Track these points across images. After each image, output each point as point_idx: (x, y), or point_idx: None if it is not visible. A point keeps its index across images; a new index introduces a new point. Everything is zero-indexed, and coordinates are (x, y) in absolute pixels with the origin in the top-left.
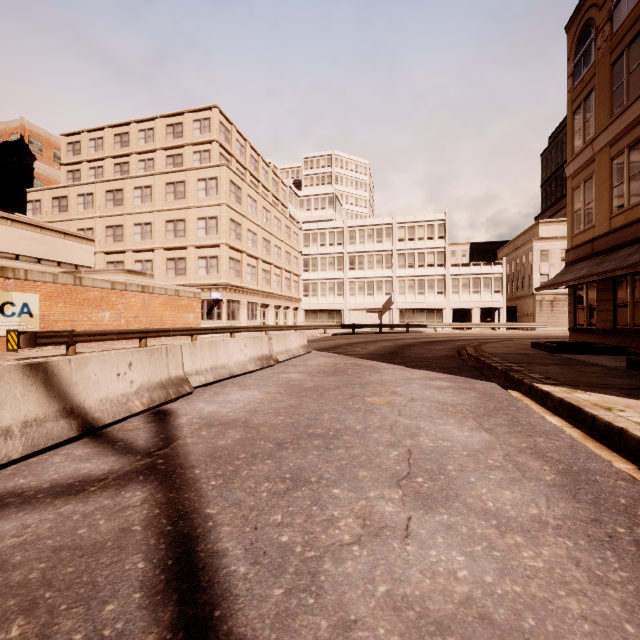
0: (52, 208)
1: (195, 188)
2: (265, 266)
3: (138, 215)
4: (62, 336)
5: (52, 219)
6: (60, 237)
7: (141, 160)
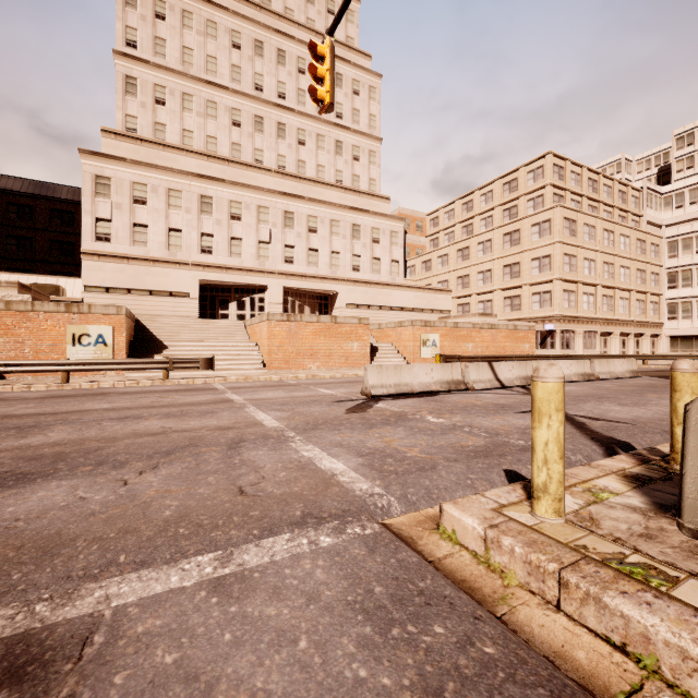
0: (421, 270)
1: (529, 233)
2: (606, 291)
3: (480, 265)
4: (456, 358)
5: (421, 277)
6: (433, 293)
7: (482, 219)
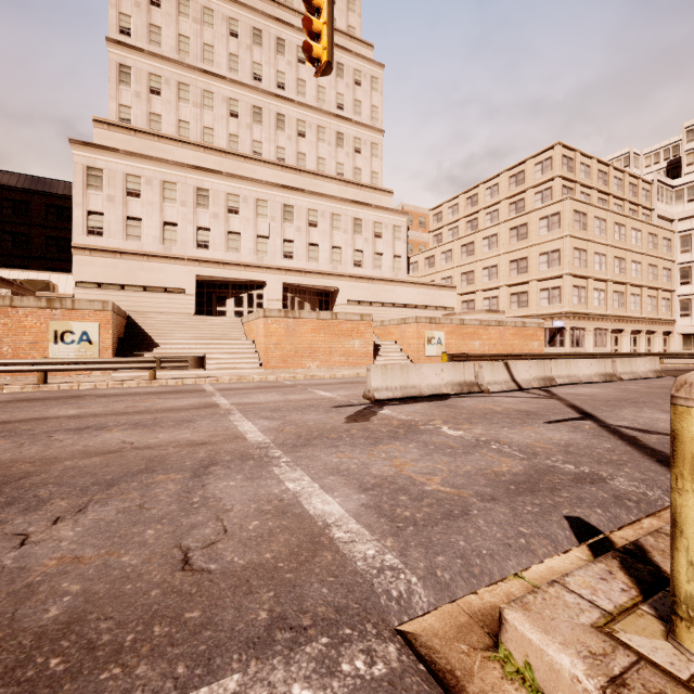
0: (424, 266)
1: (537, 227)
2: (617, 287)
3: (486, 260)
4: (463, 356)
5: (424, 274)
6: (436, 289)
7: (487, 213)
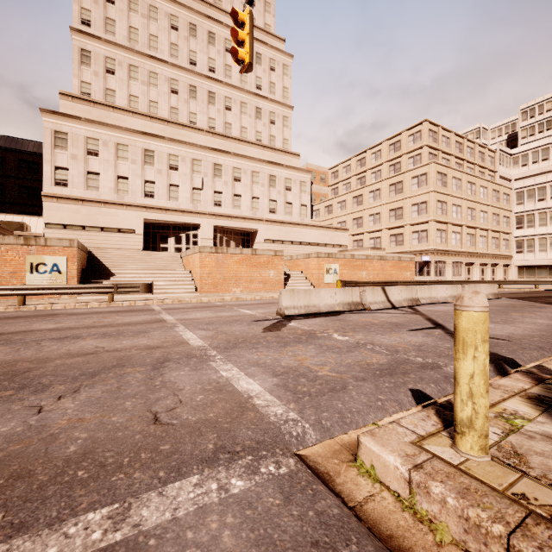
0: (324, 213)
1: (409, 184)
2: (469, 231)
3: (371, 209)
4: (353, 283)
5: (324, 219)
6: (334, 231)
7: (372, 173)
